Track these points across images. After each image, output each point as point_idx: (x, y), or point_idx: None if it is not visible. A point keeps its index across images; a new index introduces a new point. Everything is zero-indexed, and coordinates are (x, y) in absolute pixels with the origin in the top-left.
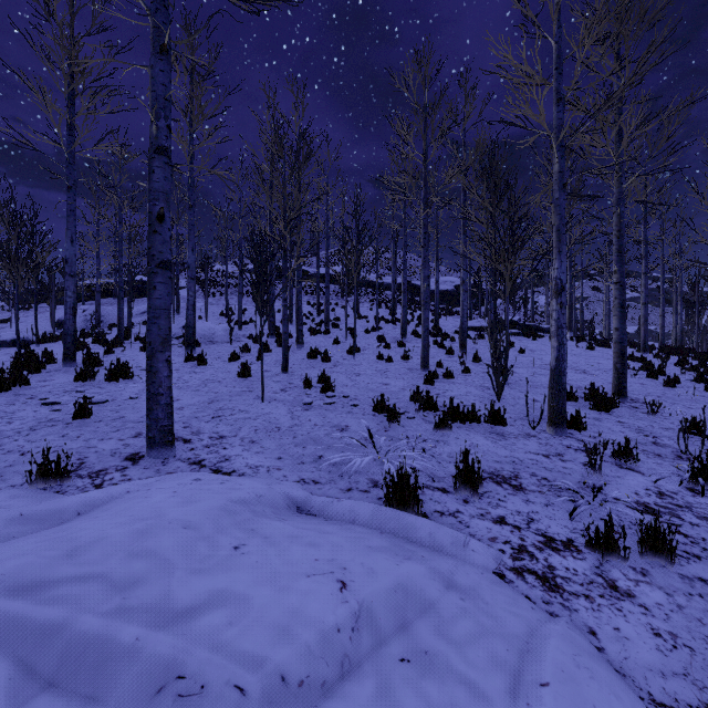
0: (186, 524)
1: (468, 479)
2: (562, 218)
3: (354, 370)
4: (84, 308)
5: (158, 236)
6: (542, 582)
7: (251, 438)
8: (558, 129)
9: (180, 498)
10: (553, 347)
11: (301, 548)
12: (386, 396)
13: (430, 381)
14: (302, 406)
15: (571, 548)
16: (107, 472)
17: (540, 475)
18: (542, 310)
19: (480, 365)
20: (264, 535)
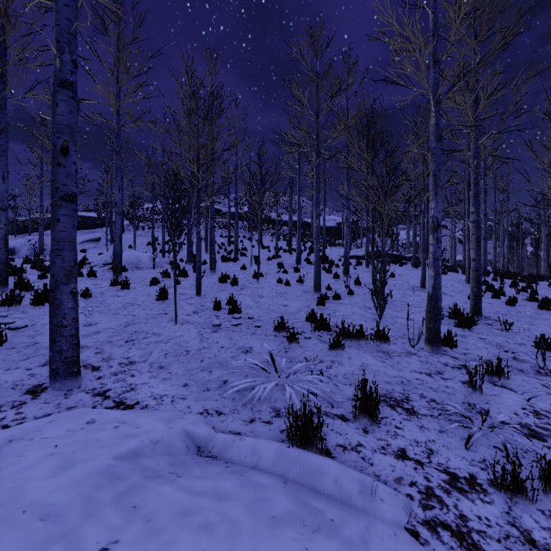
0: (46, 512)
1: (366, 407)
2: (438, 165)
3: (258, 292)
4: (29, 238)
5: (62, 168)
6: (459, 541)
7: (160, 363)
8: (434, 88)
9: (57, 459)
10: (430, 277)
11: (190, 537)
12: (285, 317)
13: (322, 302)
14: (211, 328)
15: (476, 487)
16: (1, 410)
17: (428, 396)
18: (403, 242)
19: (361, 288)
20: (147, 517)
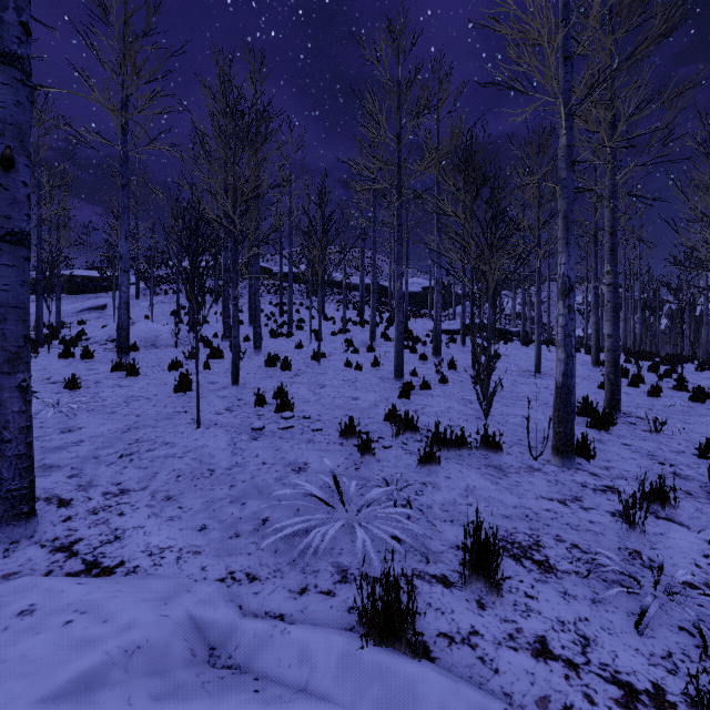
0: None
1: (481, 564)
2: (570, 202)
3: (318, 380)
4: None
5: (3, 191)
6: None
7: (167, 492)
8: (565, 94)
9: None
10: (560, 360)
11: None
12: (356, 415)
13: (406, 394)
14: (250, 433)
15: None
16: None
17: (567, 539)
18: (506, 313)
19: (457, 373)
20: None
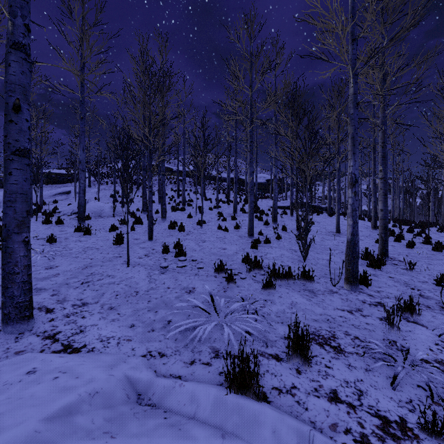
0: None
1: (299, 348)
2: (356, 128)
3: (201, 237)
4: None
5: (14, 125)
6: None
7: (110, 304)
8: (352, 62)
9: None
10: (349, 225)
11: None
12: (224, 259)
13: (255, 246)
14: (159, 269)
15: (408, 432)
16: None
17: (352, 333)
18: (319, 195)
19: (287, 233)
20: None
